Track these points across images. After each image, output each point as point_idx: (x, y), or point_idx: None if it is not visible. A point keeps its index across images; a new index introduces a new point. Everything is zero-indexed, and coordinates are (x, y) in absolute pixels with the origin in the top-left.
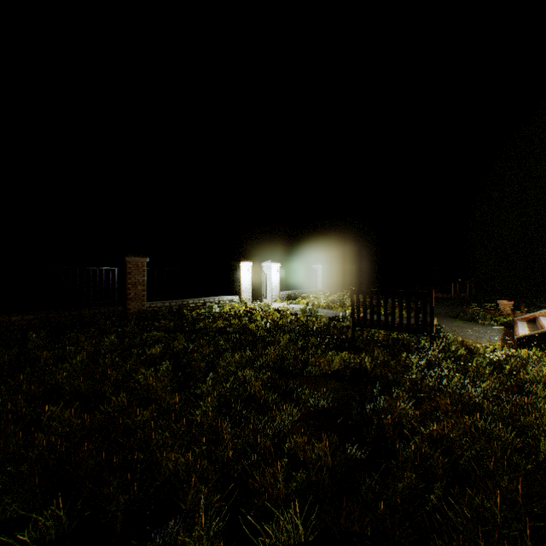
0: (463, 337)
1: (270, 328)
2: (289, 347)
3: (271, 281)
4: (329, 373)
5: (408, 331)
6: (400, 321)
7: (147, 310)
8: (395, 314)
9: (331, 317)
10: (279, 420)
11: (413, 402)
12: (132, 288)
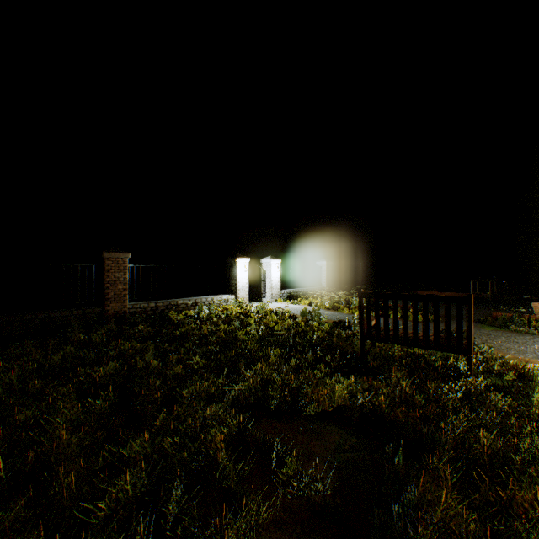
0: (500, 351)
1: (261, 336)
2: (280, 365)
3: (271, 279)
4: (329, 411)
5: (435, 348)
6: (425, 334)
7: (125, 312)
8: (409, 317)
9: (335, 322)
10: (232, 536)
11: (462, 480)
12: (111, 287)
